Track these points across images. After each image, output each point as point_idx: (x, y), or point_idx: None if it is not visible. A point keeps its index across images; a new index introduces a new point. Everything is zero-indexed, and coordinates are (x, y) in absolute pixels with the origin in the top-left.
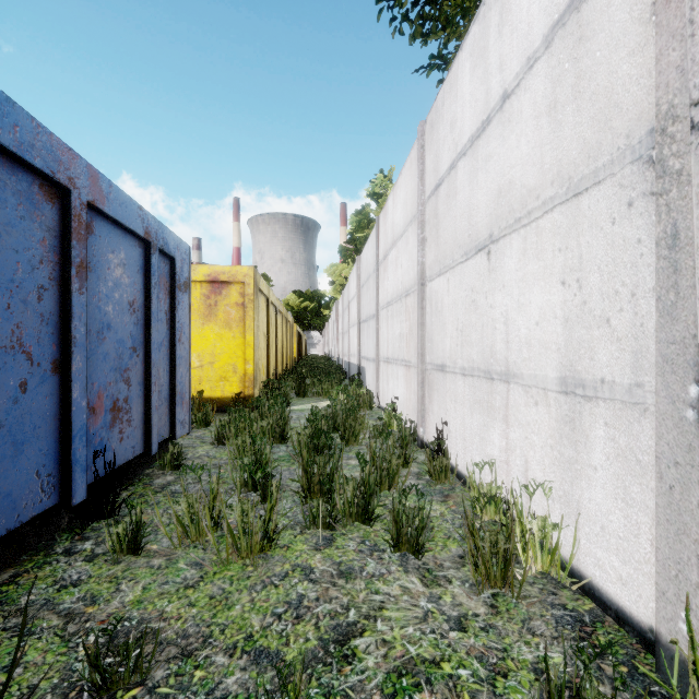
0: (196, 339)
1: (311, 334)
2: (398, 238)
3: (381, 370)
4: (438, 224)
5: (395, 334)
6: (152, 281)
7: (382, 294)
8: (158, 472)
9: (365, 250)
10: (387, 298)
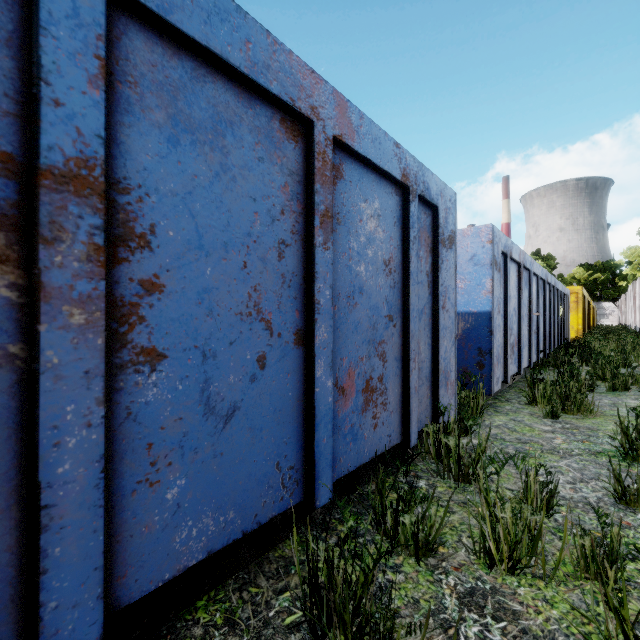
0: None
1: (602, 305)
2: None
3: None
4: None
5: None
6: (567, 304)
7: None
8: None
9: None
10: None
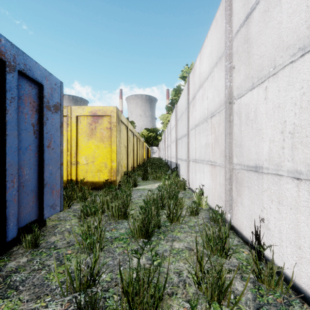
0: (84, 148)
1: (153, 148)
2: (204, 81)
3: (191, 166)
4: (250, 46)
5: (202, 144)
6: (7, 94)
7: (191, 121)
8: (21, 250)
9: (180, 100)
10: (195, 122)
